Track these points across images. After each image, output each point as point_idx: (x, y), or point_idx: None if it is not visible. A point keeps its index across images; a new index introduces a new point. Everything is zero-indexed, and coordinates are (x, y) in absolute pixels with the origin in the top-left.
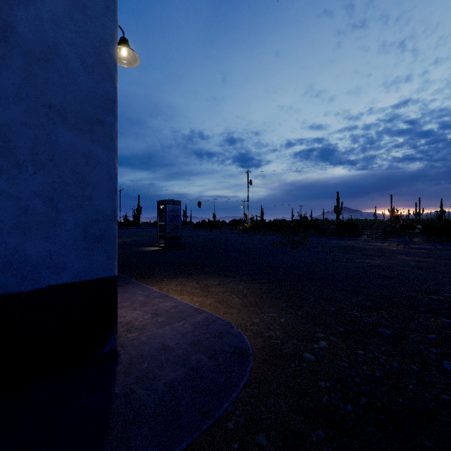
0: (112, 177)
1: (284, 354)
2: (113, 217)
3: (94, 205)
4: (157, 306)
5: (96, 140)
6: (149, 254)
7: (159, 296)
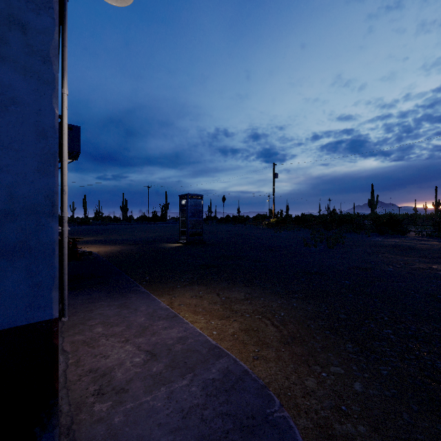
0: (46, 133)
1: None
2: (49, 208)
3: (5, 184)
4: (158, 336)
5: (8, 57)
6: (168, 252)
7: (165, 316)
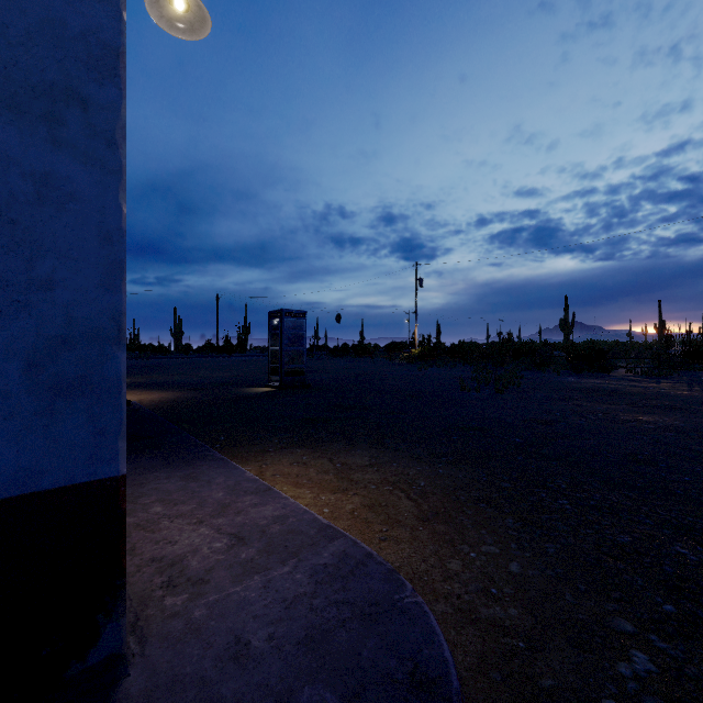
0: (111, 237)
1: (545, 696)
2: (115, 333)
3: (61, 303)
4: (245, 515)
5: (65, 142)
6: (252, 400)
7: (254, 490)
